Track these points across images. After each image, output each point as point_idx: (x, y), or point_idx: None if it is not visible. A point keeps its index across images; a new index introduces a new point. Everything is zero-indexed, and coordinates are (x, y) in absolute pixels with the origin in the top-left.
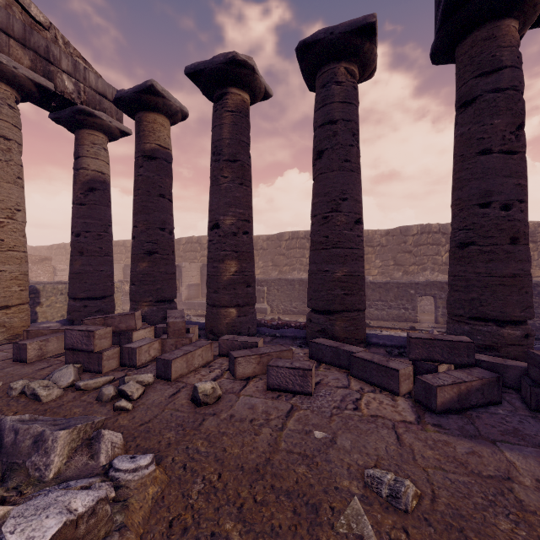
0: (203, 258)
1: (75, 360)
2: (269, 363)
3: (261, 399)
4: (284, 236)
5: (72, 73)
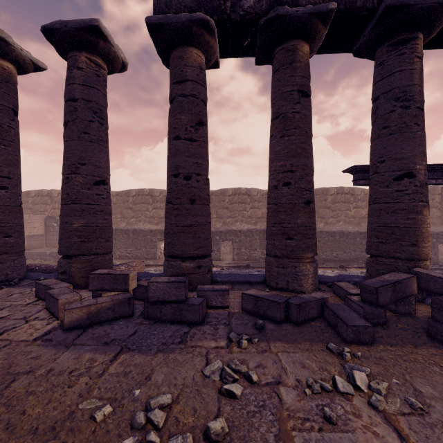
0: (54, 210)
1: None
2: None
3: None
4: (131, 193)
5: None
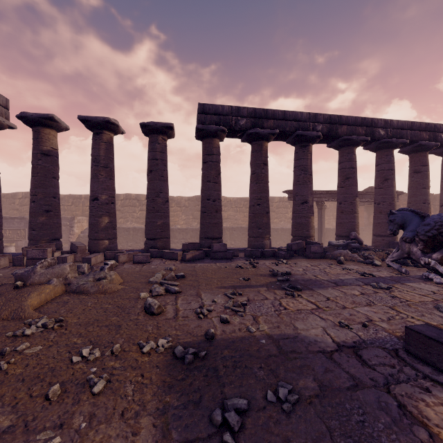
0: None
1: (34, 264)
2: (134, 254)
3: (132, 265)
4: (120, 197)
5: None
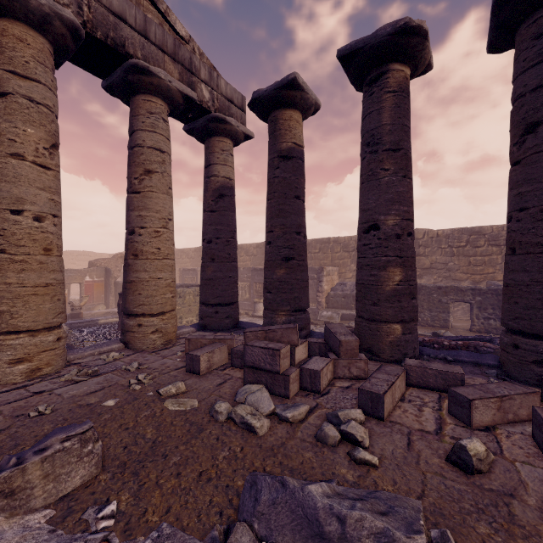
0: None
1: (256, 379)
2: (542, 416)
3: None
4: None
5: (208, 82)
